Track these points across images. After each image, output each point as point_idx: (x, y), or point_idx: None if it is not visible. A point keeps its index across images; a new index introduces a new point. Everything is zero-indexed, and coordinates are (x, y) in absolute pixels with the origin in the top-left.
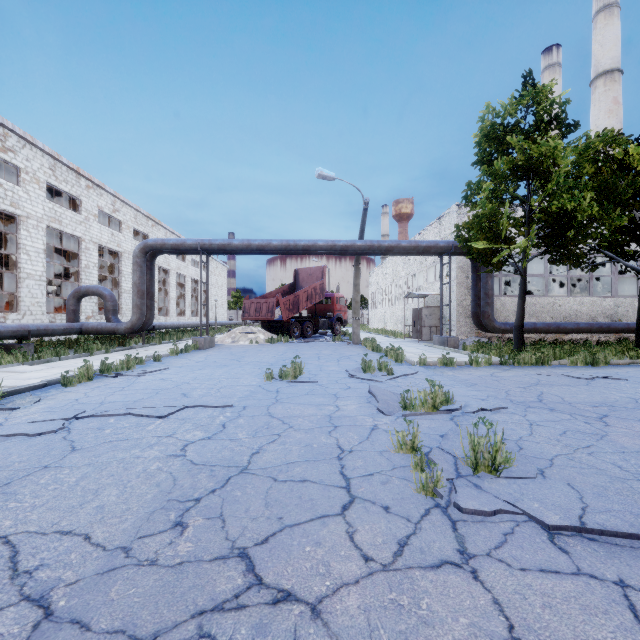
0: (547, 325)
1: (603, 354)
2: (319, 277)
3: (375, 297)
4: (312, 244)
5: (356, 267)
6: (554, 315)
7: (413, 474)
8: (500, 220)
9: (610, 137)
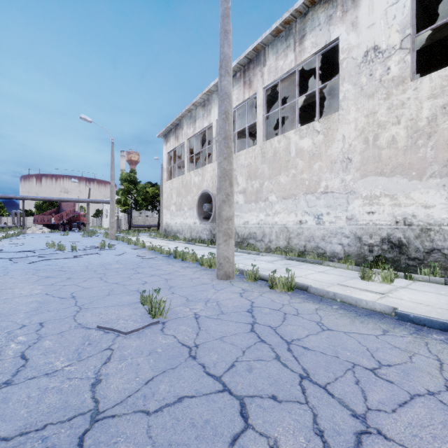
0: (147, 225)
1: (142, 231)
2: (73, 206)
3: (105, 213)
4: (70, 200)
5: (88, 206)
6: (155, 222)
7: (82, 236)
8: (128, 199)
9: (145, 186)
